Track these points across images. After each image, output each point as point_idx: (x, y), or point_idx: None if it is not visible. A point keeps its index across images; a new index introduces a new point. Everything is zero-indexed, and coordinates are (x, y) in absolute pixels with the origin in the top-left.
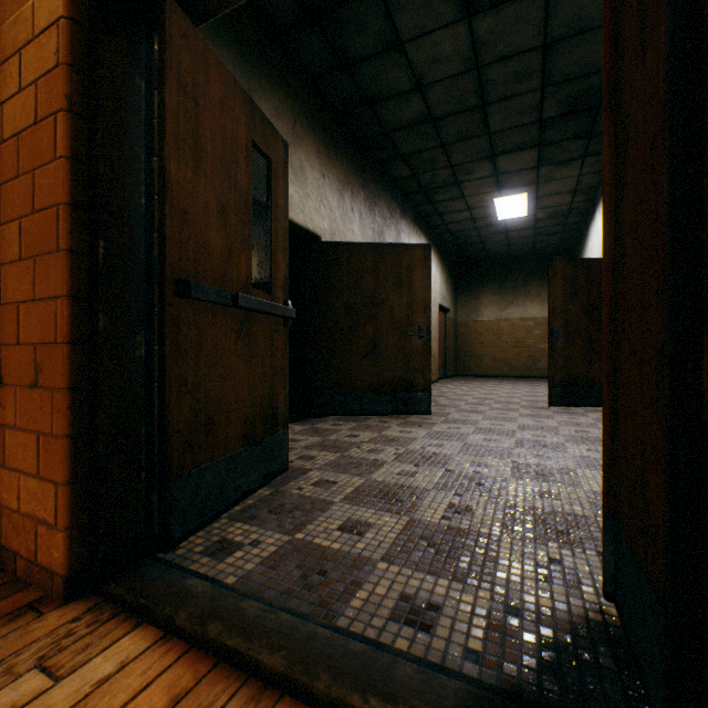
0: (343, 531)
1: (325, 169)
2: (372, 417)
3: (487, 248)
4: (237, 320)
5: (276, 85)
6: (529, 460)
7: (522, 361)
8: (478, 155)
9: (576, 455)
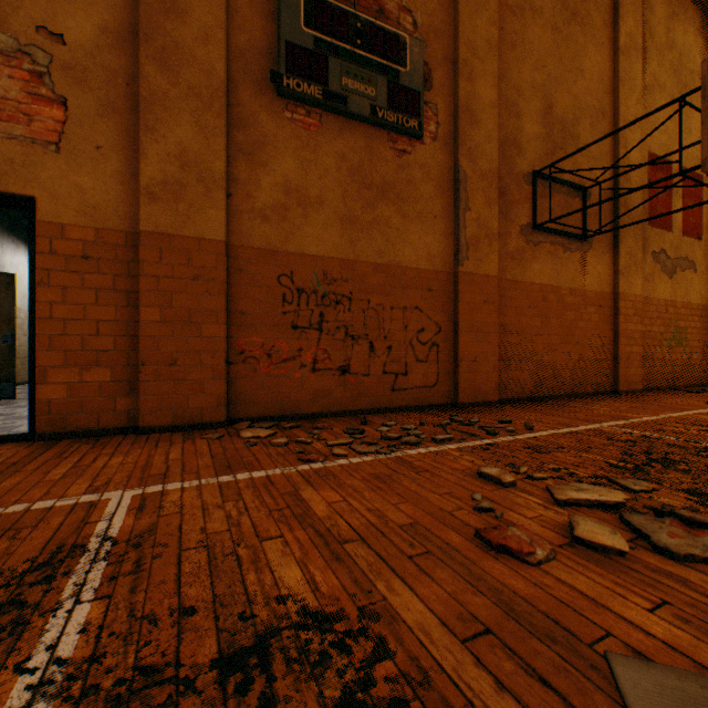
0: None
1: None
2: None
3: None
4: None
5: None
6: None
7: None
8: None
9: None
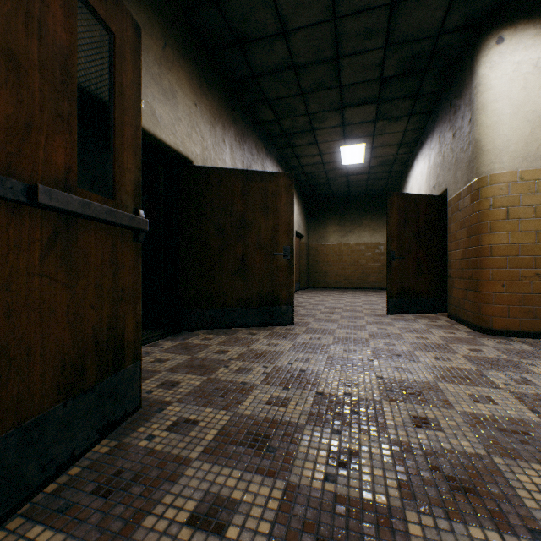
0: (195, 526)
1: (197, 99)
2: (241, 329)
3: (332, 188)
4: (45, 226)
5: (143, 0)
6: (391, 374)
7: (357, 276)
8: (330, 106)
9: (429, 365)
